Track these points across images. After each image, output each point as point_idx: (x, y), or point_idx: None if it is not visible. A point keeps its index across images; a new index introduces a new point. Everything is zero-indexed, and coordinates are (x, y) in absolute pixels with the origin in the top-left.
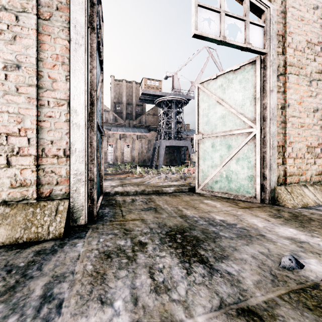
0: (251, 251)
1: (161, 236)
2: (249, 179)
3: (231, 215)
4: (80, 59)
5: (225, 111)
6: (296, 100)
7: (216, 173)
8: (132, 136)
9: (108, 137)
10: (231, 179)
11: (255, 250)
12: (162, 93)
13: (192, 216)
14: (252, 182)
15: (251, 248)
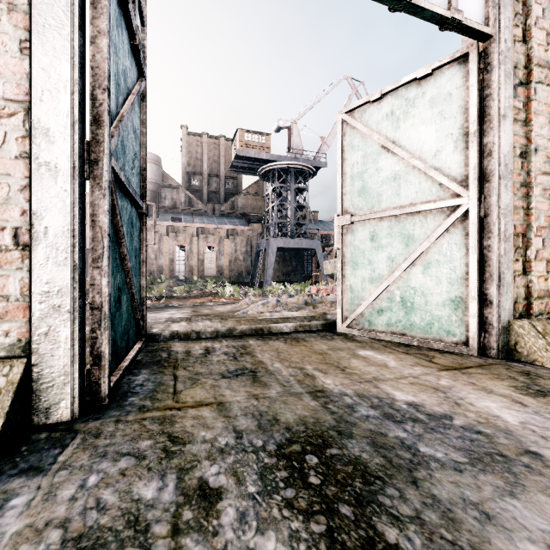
0: (536, 523)
1: (265, 460)
2: (453, 306)
3: (429, 387)
4: (58, 0)
5: (399, 166)
6: (549, 139)
7: (379, 293)
8: (219, 231)
9: (177, 232)
10: (412, 306)
11: (549, 520)
12: (271, 156)
13: (339, 391)
14: (459, 312)
15: (531, 508)
